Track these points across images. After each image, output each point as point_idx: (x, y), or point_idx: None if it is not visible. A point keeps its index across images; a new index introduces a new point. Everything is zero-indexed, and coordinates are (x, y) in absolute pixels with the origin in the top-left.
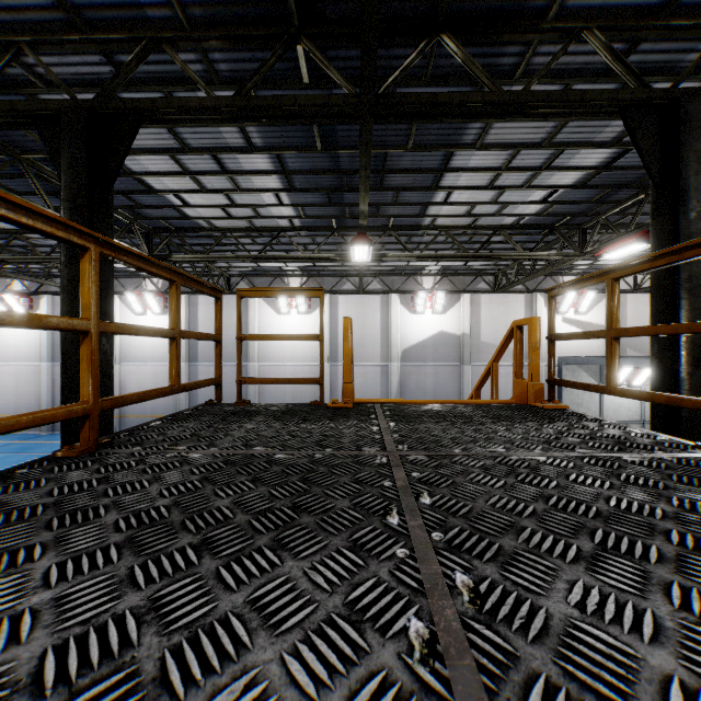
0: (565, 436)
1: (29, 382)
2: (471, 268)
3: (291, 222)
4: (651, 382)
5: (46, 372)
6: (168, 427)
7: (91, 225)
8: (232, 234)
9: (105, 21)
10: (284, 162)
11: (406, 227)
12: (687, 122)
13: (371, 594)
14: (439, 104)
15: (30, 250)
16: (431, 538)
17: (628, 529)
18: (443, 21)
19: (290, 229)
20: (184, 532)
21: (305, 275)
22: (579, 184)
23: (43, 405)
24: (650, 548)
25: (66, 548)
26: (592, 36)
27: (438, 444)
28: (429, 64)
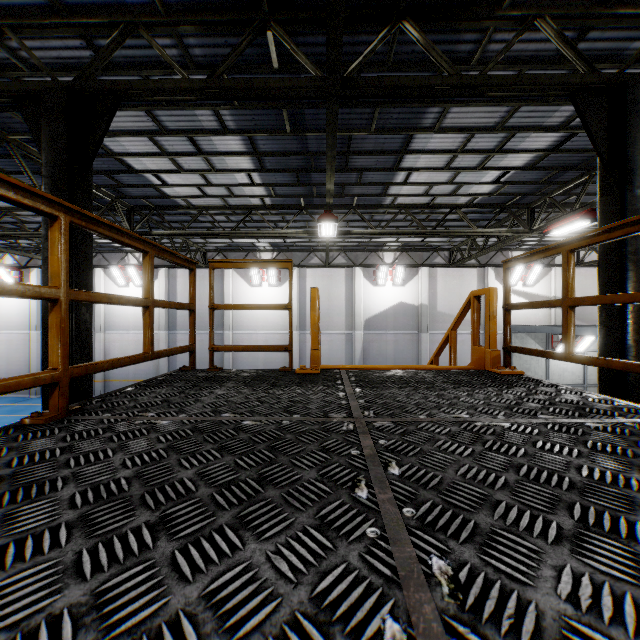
0: (525, 401)
1: (19, 349)
2: (428, 244)
3: (263, 201)
4: (599, 349)
5: (36, 340)
6: (140, 393)
7: (71, 200)
8: (208, 212)
9: (85, 6)
10: (255, 144)
11: (369, 205)
12: (633, 104)
13: (341, 584)
14: (401, 87)
15: (19, 226)
16: (402, 514)
17: (606, 503)
18: (404, 9)
19: (262, 207)
20: (142, 509)
21: (275, 250)
22: (529, 166)
23: (32, 371)
24: (633, 525)
25: (12, 528)
26: (544, 24)
27: (403, 409)
28: (392, 50)
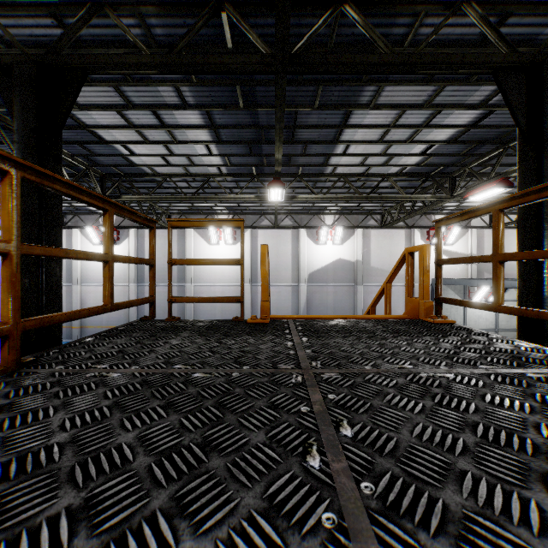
0: (463, 351)
1: None
2: (363, 209)
3: (219, 170)
4: (518, 300)
5: None
6: (98, 344)
7: (41, 164)
8: (171, 179)
9: None
10: (212, 118)
11: (312, 174)
12: None
13: None
14: (343, 64)
15: None
16: (360, 491)
17: None
18: None
19: (219, 175)
20: (67, 487)
21: (231, 213)
22: (452, 140)
23: None
24: None
25: None
26: (470, 9)
27: (349, 360)
28: (334, 32)
